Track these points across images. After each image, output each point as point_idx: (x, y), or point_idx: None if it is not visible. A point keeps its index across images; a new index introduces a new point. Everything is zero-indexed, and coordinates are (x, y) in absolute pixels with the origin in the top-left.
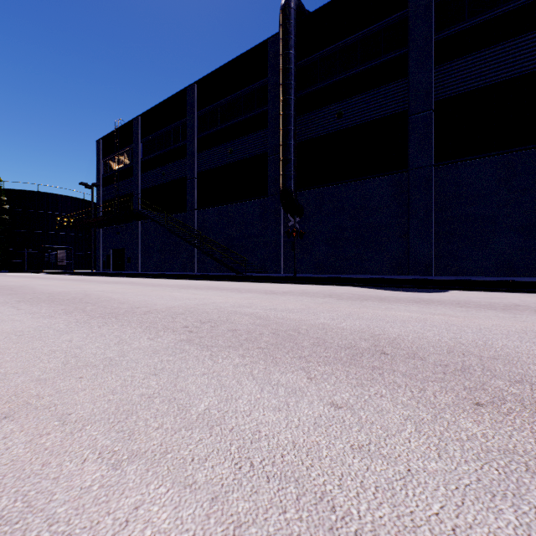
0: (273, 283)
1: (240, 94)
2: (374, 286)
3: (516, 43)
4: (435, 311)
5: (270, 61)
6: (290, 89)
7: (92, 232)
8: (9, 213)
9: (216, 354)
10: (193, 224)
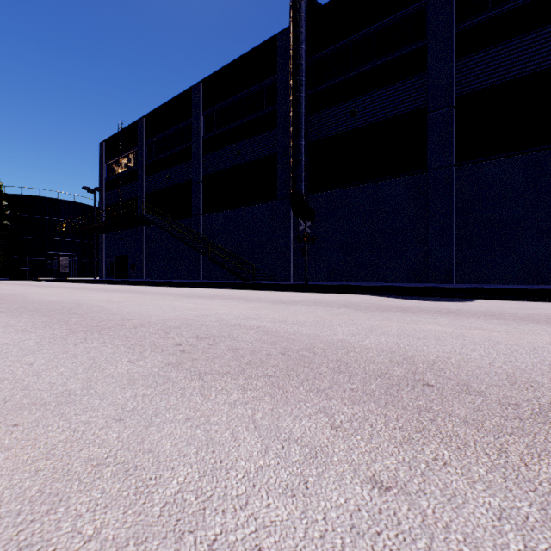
0: (283, 291)
1: (248, 92)
2: (392, 294)
3: (544, 33)
4: (469, 324)
5: (279, 57)
6: (300, 86)
7: (95, 238)
8: (10, 219)
9: (209, 385)
10: (199, 229)
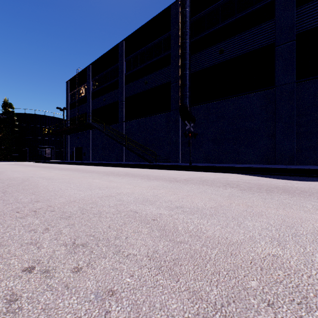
0: (175, 170)
1: (152, 44)
2: (256, 173)
3: None
4: None
5: (172, 20)
6: (186, 35)
7: (63, 137)
8: (19, 127)
9: None
10: (122, 130)
